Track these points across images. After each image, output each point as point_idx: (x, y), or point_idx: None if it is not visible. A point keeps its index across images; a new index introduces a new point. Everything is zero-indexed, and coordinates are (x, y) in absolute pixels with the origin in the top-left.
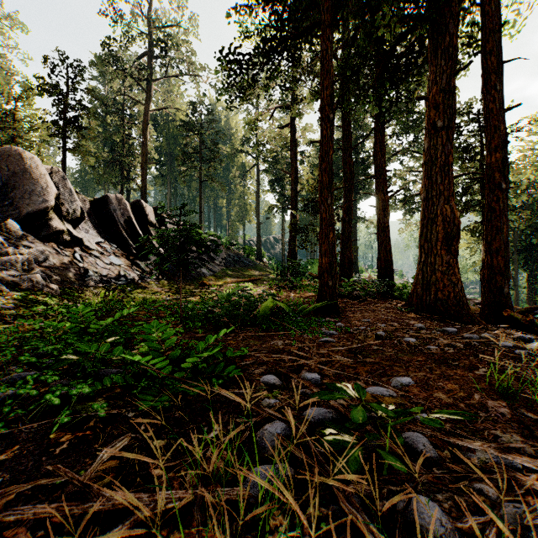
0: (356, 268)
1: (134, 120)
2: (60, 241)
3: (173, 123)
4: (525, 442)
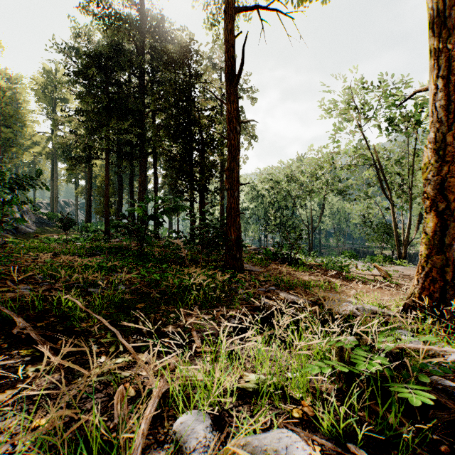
0: None
1: None
2: None
3: None
4: None
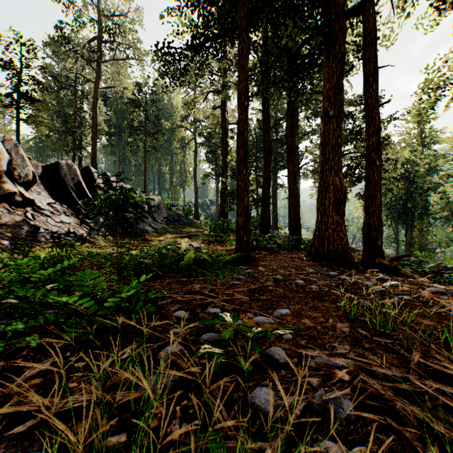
0: (276, 226)
1: (85, 96)
2: (12, 202)
3: (121, 99)
4: (351, 350)
